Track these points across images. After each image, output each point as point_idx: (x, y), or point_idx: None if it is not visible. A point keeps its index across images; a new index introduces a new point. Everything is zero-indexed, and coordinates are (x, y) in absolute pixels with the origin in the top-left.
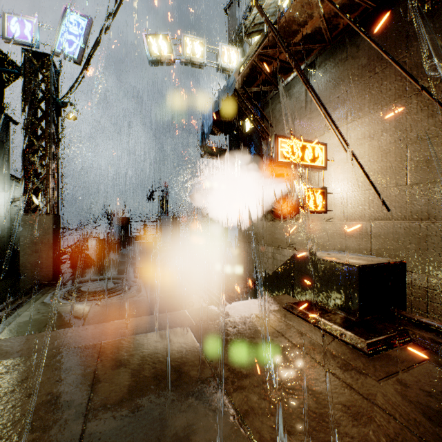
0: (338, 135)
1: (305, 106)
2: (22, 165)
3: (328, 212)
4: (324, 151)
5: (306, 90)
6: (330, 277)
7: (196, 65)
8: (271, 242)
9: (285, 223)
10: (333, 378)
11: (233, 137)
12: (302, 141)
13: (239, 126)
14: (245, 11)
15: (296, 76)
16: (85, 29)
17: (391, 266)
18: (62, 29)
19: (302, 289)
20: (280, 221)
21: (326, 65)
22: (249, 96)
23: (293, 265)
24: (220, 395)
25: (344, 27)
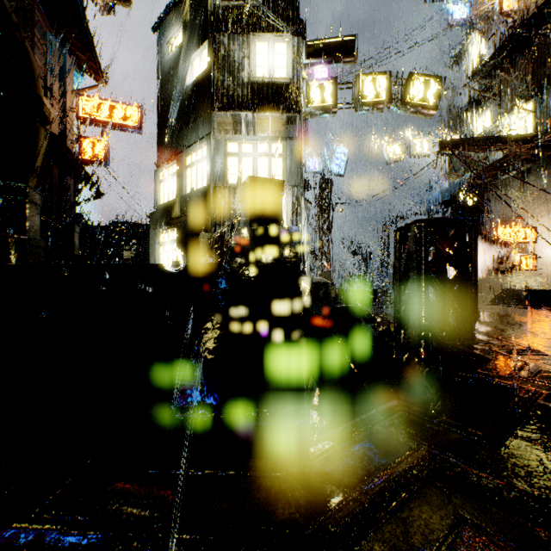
0: (545, 220)
1: (522, 196)
2: (320, 244)
3: (539, 270)
4: (534, 232)
5: (522, 186)
6: (518, 295)
7: (422, 156)
8: (493, 291)
9: (505, 277)
10: (509, 309)
11: (454, 207)
12: (516, 228)
13: (462, 199)
14: (467, 102)
15: (515, 174)
16: (347, 154)
17: (543, 291)
18: (334, 158)
19: (507, 302)
20: (501, 275)
21: (537, 174)
22: (474, 187)
23: (503, 293)
24: (480, 309)
25: (549, 155)
